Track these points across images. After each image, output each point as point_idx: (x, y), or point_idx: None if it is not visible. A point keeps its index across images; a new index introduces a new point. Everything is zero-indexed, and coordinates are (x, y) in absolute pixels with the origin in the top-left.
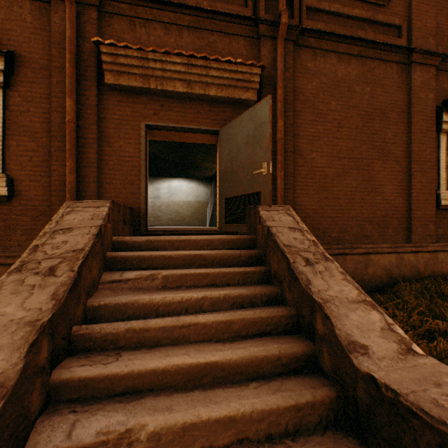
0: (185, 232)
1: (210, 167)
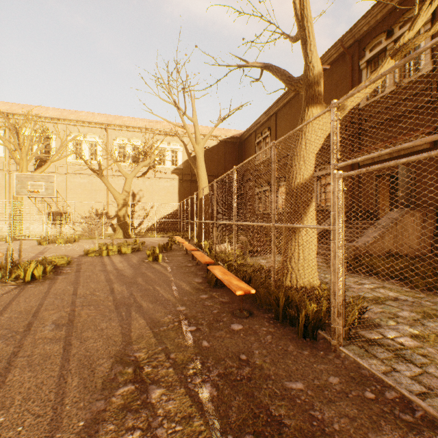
0: None
1: None
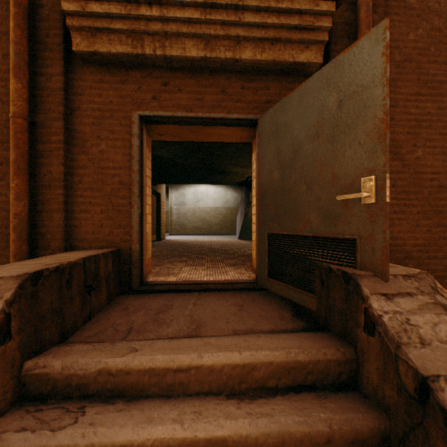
0: (203, 286)
1: (240, 172)
